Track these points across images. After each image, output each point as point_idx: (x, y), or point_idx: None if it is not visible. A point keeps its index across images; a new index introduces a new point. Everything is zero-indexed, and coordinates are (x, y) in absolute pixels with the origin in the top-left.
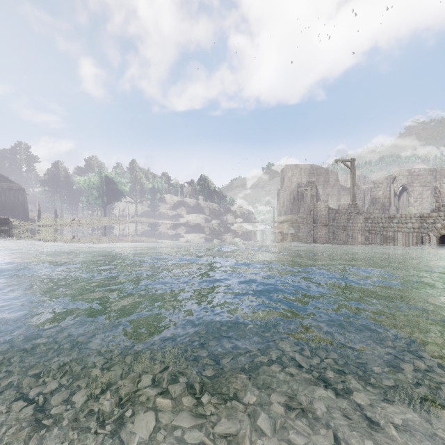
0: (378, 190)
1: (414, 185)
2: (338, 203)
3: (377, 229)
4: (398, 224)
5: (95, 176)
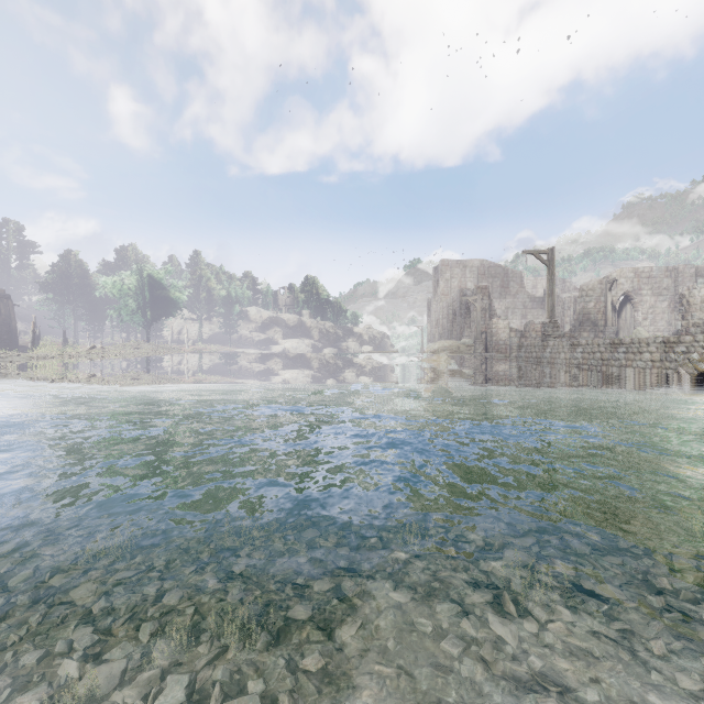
0: (587, 301)
1: (643, 293)
2: (523, 321)
3: (591, 363)
4: (627, 354)
5: (131, 275)
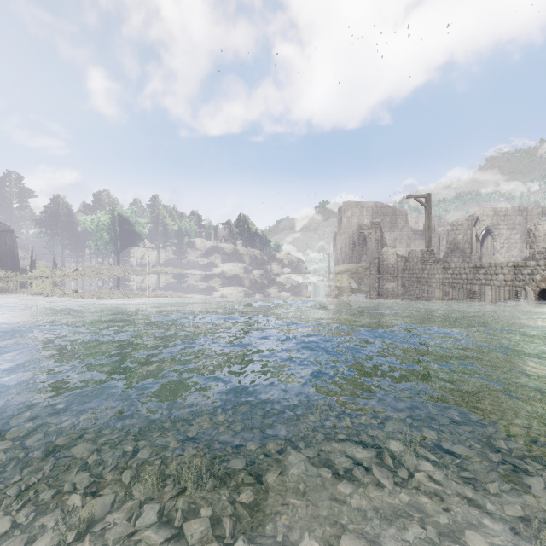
0: (457, 234)
1: (501, 227)
2: (407, 249)
3: (459, 282)
4: (486, 275)
5: (105, 214)
